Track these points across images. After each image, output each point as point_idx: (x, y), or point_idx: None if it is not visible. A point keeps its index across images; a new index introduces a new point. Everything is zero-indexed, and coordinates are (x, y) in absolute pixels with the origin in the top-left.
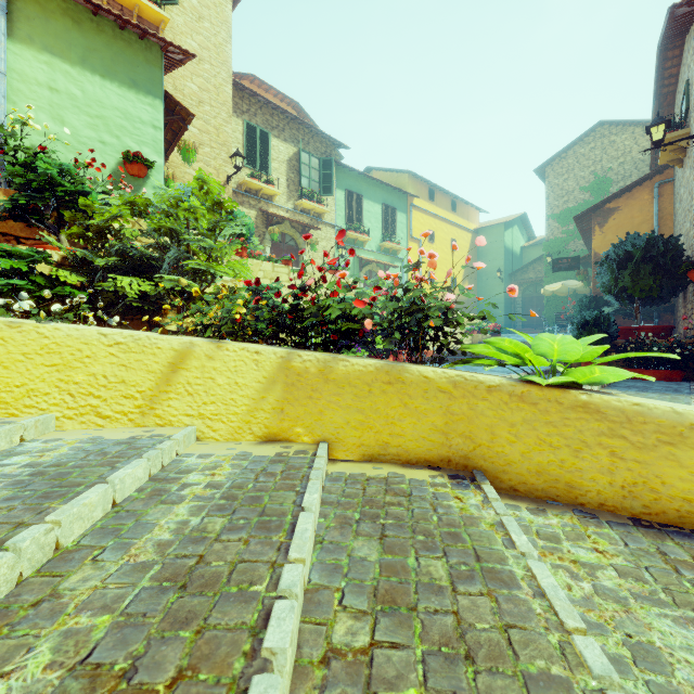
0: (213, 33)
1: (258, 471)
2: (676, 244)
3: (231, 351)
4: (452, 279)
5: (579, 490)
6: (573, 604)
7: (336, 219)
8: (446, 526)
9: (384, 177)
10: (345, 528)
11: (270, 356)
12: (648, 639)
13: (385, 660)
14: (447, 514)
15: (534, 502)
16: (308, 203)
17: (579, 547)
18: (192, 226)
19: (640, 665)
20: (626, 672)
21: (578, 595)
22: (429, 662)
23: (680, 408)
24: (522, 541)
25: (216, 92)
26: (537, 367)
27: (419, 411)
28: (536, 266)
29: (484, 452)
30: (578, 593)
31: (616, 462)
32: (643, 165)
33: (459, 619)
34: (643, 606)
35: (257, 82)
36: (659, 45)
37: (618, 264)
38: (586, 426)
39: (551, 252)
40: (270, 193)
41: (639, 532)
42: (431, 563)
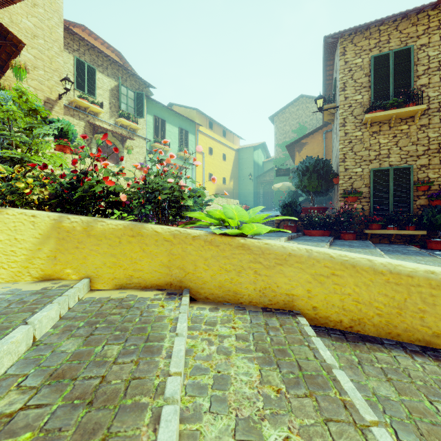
0: None
1: (15, 301)
2: (328, 164)
3: (11, 215)
4: (223, 178)
5: (240, 295)
6: (199, 359)
7: (147, 134)
8: (141, 323)
9: (181, 110)
10: (65, 333)
11: (45, 218)
12: (229, 372)
13: (23, 418)
14: (147, 316)
15: (215, 304)
16: (125, 121)
17: (224, 326)
18: (15, 125)
19: (214, 387)
20: (203, 393)
21: (205, 354)
22: (58, 412)
23: (285, 245)
24: (181, 327)
25: (49, 31)
26: None
27: (152, 254)
28: (270, 173)
29: (191, 277)
30: (206, 353)
31: (257, 277)
32: (321, 121)
33: (103, 380)
34: (238, 354)
35: (88, 32)
36: (323, 57)
37: (302, 172)
38: (243, 258)
39: (277, 165)
40: (96, 111)
41: (262, 315)
42: (111, 348)
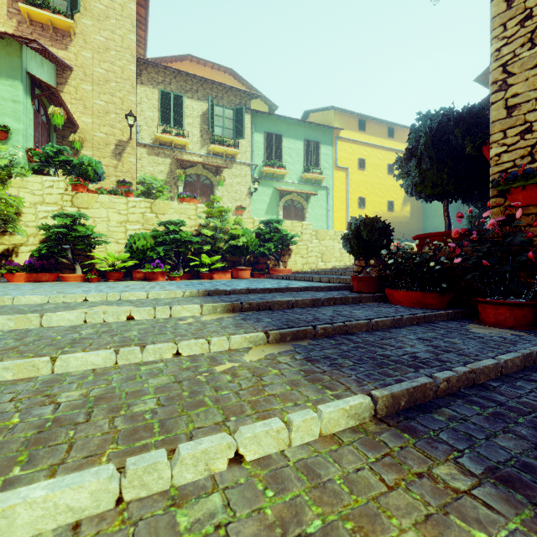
0: (118, 26)
1: None
2: (480, 114)
3: None
4: (389, 202)
5: None
6: None
7: (255, 158)
8: None
9: (317, 117)
10: None
11: None
12: None
13: None
14: None
15: None
16: (217, 147)
17: None
18: None
19: None
20: None
21: None
22: None
23: None
24: None
25: (121, 71)
26: (317, 284)
27: None
28: None
29: None
30: None
31: None
32: None
33: None
34: None
35: (196, 60)
36: None
37: (411, 154)
38: None
39: None
40: (182, 143)
41: None
42: None
